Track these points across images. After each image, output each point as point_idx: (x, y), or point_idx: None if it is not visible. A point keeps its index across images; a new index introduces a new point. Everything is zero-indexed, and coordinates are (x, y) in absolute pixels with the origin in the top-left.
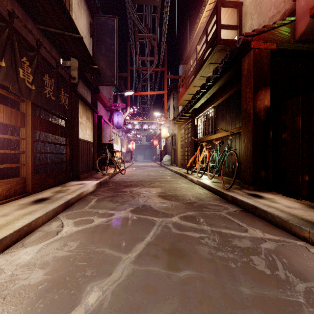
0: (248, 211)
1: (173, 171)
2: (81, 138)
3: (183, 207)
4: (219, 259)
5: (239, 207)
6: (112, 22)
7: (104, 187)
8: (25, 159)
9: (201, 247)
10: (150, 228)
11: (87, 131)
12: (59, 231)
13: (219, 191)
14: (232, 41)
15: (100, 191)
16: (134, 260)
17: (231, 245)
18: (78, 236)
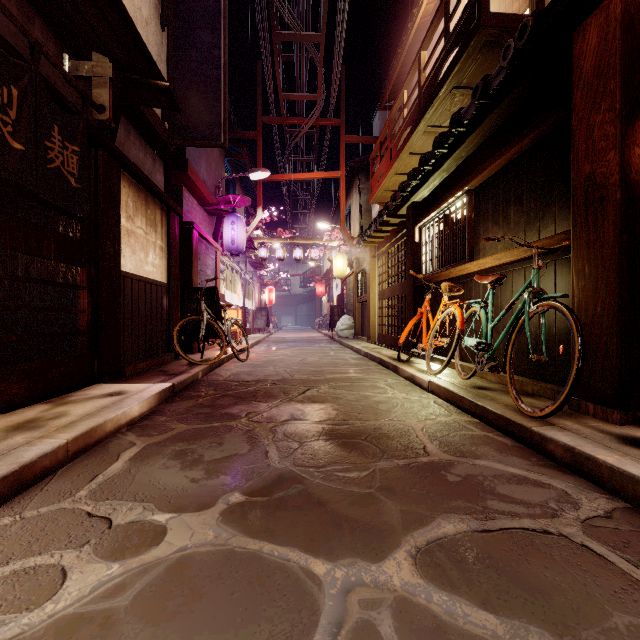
0: None
1: (362, 354)
2: (131, 271)
3: (413, 490)
4: None
5: (609, 494)
6: None
7: (182, 401)
8: None
9: None
10: None
11: (150, 256)
12: None
13: (511, 423)
14: (518, 19)
15: (165, 416)
16: None
17: None
18: None
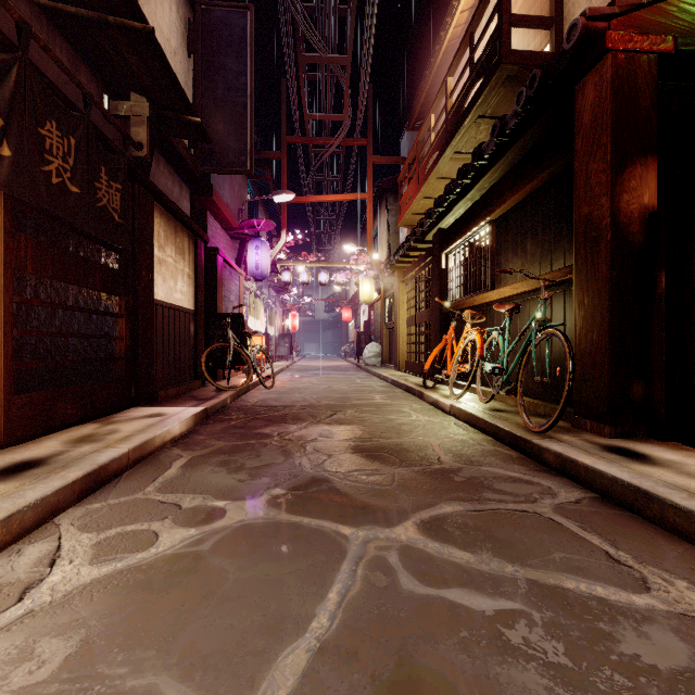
0: (615, 502)
1: (389, 382)
2: (162, 299)
3: (424, 486)
4: None
5: (585, 488)
6: (241, 20)
7: (216, 423)
8: None
9: (512, 667)
10: (329, 573)
11: (179, 284)
12: (31, 585)
13: (517, 437)
14: (538, 56)
15: (203, 435)
16: None
17: (620, 656)
18: (87, 607)
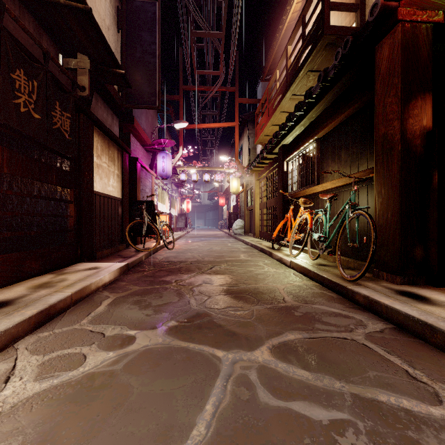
0: (408, 331)
1: (249, 245)
2: (99, 190)
3: (274, 319)
4: None
5: (386, 321)
6: (152, 8)
7: (134, 273)
8: None
9: None
10: (206, 388)
11: (111, 181)
12: None
13: (337, 284)
14: (348, 29)
15: (125, 282)
16: None
17: None
18: (27, 417)
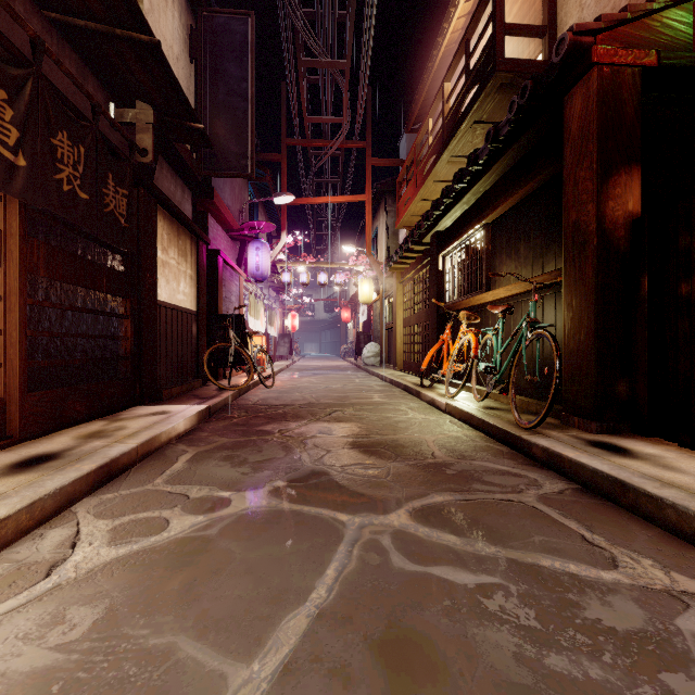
0: (596, 492)
1: (388, 381)
2: (166, 300)
3: (417, 478)
4: (559, 688)
5: (569, 480)
6: (242, 27)
7: (219, 421)
8: (2, 350)
9: (488, 629)
10: (327, 553)
11: (181, 285)
12: (56, 564)
13: (508, 433)
14: (531, 64)
15: (207, 432)
16: (269, 692)
17: (583, 620)
18: (109, 581)
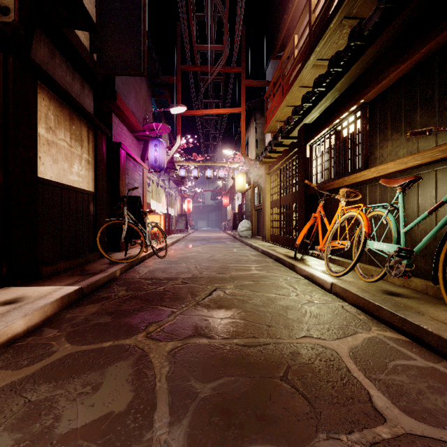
0: None
1: (260, 251)
2: (52, 178)
3: None
4: None
5: None
6: None
7: (87, 306)
8: None
9: None
10: None
11: (75, 167)
12: None
13: None
14: None
15: (57, 329)
16: None
17: None
18: None
